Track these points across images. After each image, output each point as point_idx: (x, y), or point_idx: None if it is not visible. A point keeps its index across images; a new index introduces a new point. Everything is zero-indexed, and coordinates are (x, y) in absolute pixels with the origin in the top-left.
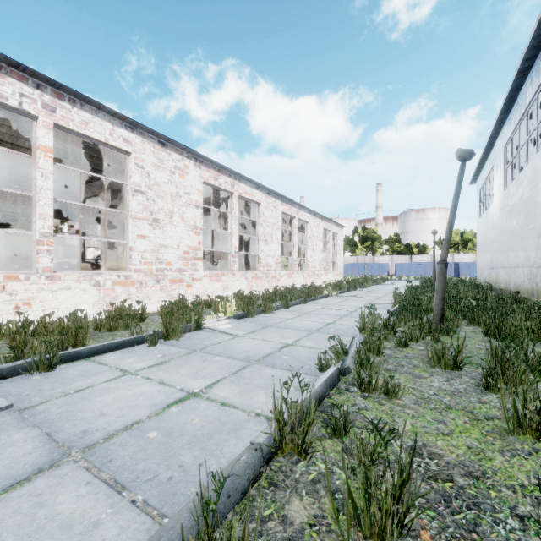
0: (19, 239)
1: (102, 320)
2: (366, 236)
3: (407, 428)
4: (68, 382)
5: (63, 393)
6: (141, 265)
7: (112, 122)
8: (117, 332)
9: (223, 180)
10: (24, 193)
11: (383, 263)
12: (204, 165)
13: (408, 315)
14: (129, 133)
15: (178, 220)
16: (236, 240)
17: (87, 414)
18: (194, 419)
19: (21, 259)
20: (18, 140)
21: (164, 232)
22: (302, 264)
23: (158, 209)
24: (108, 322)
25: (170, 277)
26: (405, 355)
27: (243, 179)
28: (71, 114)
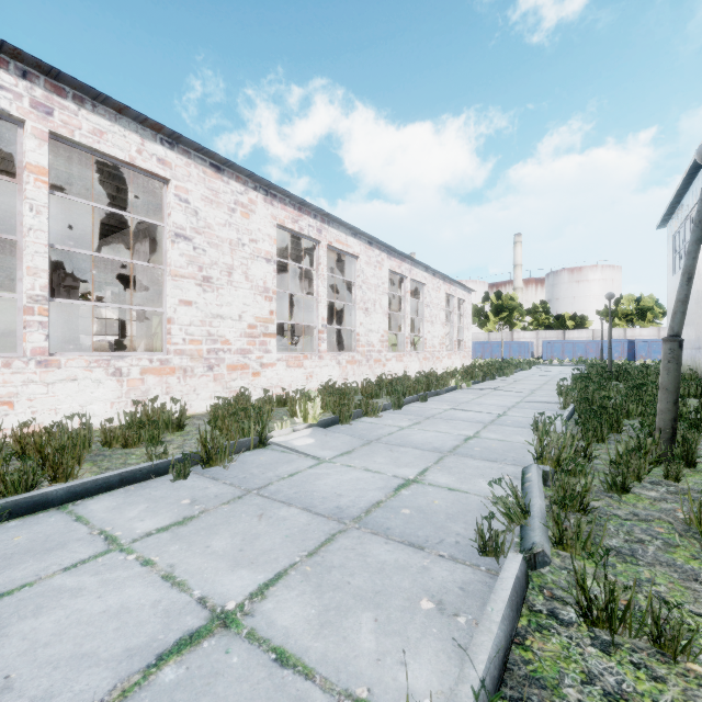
0: (4, 306)
1: (115, 430)
2: (501, 304)
3: None
4: None
5: None
6: (185, 344)
7: (141, 134)
8: (135, 449)
9: (306, 223)
10: (4, 237)
11: (525, 341)
12: (278, 200)
13: (603, 426)
14: (167, 151)
15: (240, 279)
16: (324, 309)
17: None
18: None
19: (5, 335)
20: (14, 167)
21: (219, 296)
22: (416, 342)
23: (210, 262)
24: (123, 433)
25: (228, 362)
26: (631, 512)
27: (333, 222)
28: (77, 119)
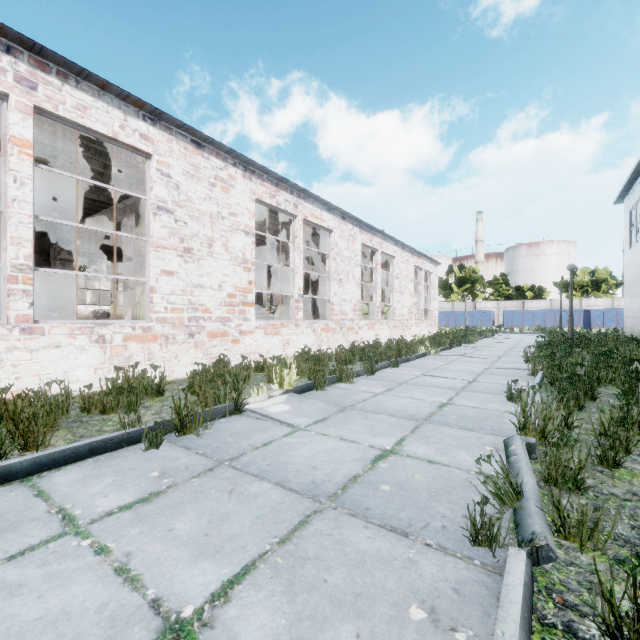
0: None
1: (93, 396)
2: (464, 277)
3: None
4: None
5: None
6: (167, 312)
7: (124, 110)
8: (113, 415)
9: (283, 198)
10: None
11: (487, 310)
12: (256, 176)
13: (580, 394)
14: (149, 127)
15: (220, 250)
16: (300, 279)
17: None
18: None
19: None
20: None
21: (200, 266)
22: (386, 311)
23: (191, 234)
24: (101, 400)
25: (208, 329)
26: (629, 490)
27: (309, 198)
28: (61, 94)
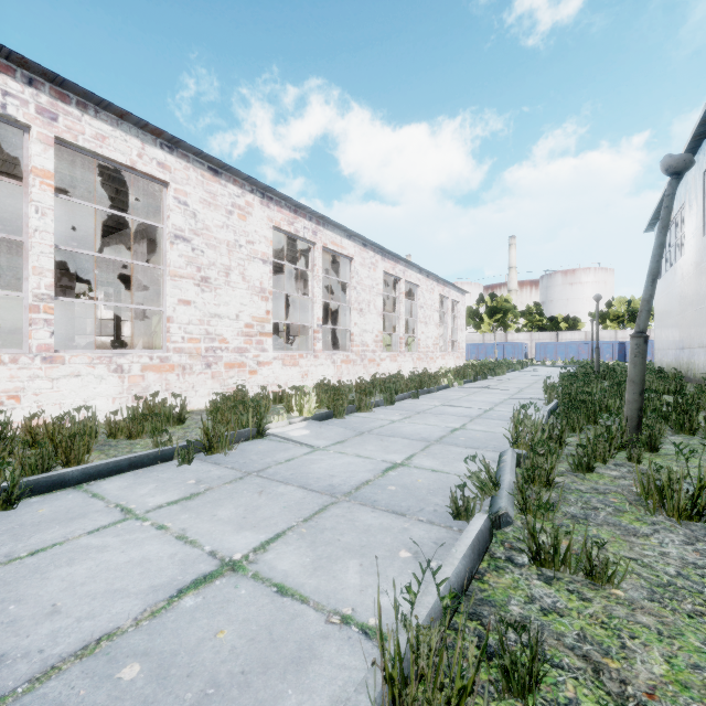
0: (8, 305)
1: (119, 422)
2: (495, 306)
3: (660, 672)
4: (27, 533)
5: (7, 557)
6: (184, 342)
7: (142, 139)
8: (139, 440)
9: (301, 225)
10: (11, 237)
11: (519, 342)
12: (274, 203)
13: (579, 418)
14: (167, 155)
15: (238, 279)
16: (319, 309)
17: (25, 610)
18: (221, 630)
19: (10, 332)
20: (15, 169)
21: (217, 295)
22: (410, 343)
23: (208, 263)
24: (127, 425)
25: (226, 360)
26: (592, 487)
27: (328, 224)
28: (80, 124)
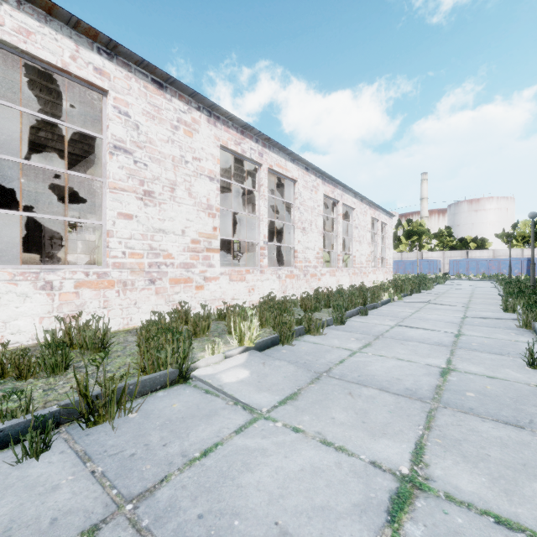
0: None
1: (11, 356)
2: (412, 229)
3: None
4: None
5: None
6: (125, 257)
7: (76, 40)
8: (30, 382)
9: (248, 146)
10: None
11: (434, 259)
12: (221, 122)
13: None
14: (105, 62)
15: (184, 195)
16: (265, 227)
17: None
18: None
19: None
20: None
21: (161, 210)
22: (346, 259)
23: (152, 177)
24: (15, 361)
25: (171, 275)
26: None
27: (274, 147)
28: None
